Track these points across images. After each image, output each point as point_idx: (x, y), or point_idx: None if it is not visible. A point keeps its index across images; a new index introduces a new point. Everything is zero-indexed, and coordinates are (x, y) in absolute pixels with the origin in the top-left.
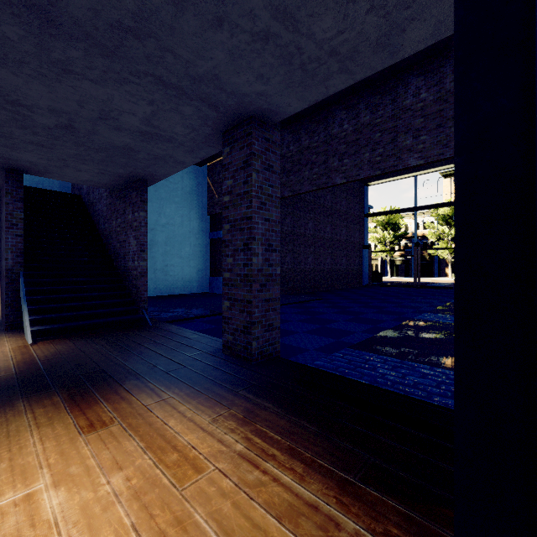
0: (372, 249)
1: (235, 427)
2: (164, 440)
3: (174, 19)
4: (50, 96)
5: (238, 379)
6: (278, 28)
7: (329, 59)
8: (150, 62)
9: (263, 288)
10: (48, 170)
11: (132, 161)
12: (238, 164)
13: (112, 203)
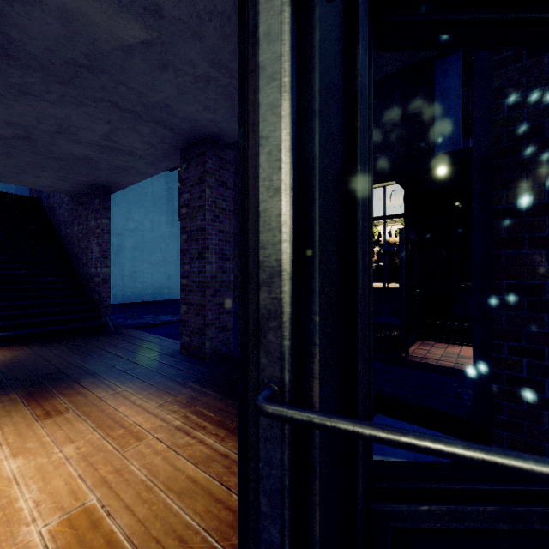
0: None
1: (177, 409)
2: (113, 421)
3: (125, 62)
4: (7, 111)
5: (190, 374)
6: (216, 74)
7: None
8: (105, 91)
9: (216, 293)
10: (3, 175)
11: (93, 170)
12: (194, 180)
13: (73, 209)
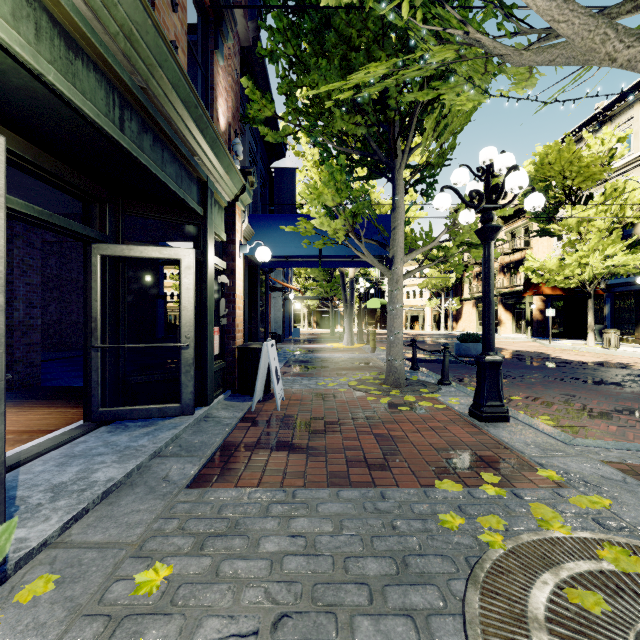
0: (176, 299)
1: (9, 408)
2: None
3: None
4: None
5: None
6: (40, 189)
7: (78, 203)
8: None
9: (24, 335)
10: None
11: None
12: None
13: None
